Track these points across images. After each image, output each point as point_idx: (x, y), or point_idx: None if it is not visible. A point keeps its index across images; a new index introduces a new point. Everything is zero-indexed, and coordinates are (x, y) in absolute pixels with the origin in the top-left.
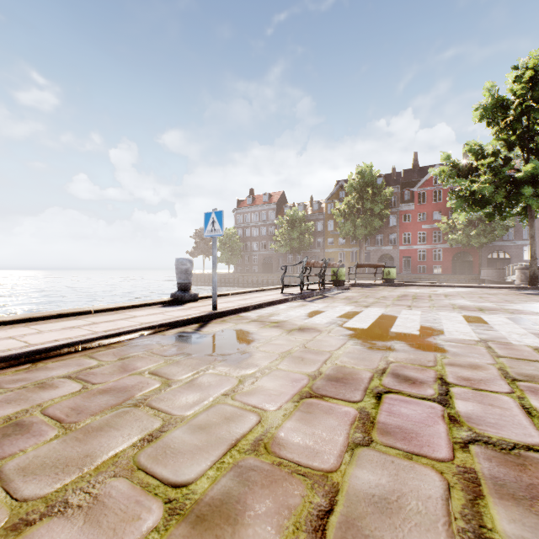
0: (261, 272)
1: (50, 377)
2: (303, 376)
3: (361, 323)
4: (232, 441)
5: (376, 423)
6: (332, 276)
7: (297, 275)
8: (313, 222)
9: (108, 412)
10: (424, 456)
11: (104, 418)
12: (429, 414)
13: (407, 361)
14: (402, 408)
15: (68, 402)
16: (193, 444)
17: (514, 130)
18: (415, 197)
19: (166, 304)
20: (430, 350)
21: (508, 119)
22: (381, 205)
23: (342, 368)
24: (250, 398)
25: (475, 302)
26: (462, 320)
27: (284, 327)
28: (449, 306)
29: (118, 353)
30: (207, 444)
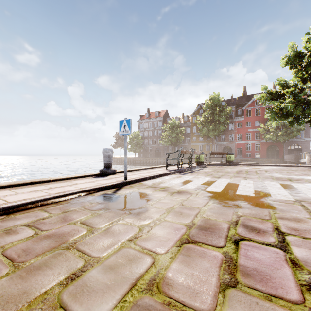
0: (154, 157)
1: (15, 225)
2: (182, 226)
3: (217, 189)
4: (133, 281)
5: (238, 265)
6: (196, 159)
7: (175, 159)
8: (184, 128)
9: (47, 253)
10: (280, 297)
11: (44, 259)
12: (275, 258)
13: (251, 215)
14: (254, 252)
15: (22, 244)
16: (104, 283)
17: (307, 71)
18: (244, 113)
19: (96, 176)
20: (265, 207)
21: (303, 64)
22: (224, 118)
23: (208, 220)
24: (146, 243)
25: (285, 175)
26: (280, 187)
27: (168, 191)
28: (269, 178)
29: (62, 208)
30: (114, 283)
